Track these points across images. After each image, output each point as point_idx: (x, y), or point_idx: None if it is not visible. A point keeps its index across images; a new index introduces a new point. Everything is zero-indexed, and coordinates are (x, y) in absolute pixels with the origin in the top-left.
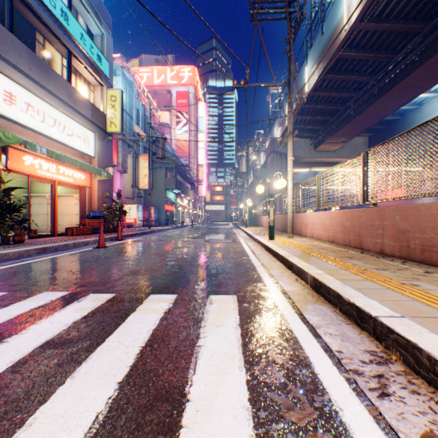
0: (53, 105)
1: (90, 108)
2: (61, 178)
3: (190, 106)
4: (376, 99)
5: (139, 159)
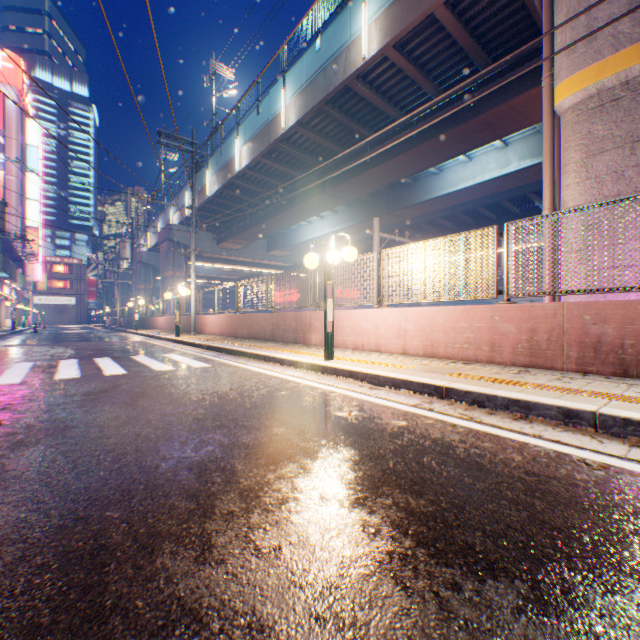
0: None
1: None
2: None
3: (9, 121)
4: (265, 221)
5: None
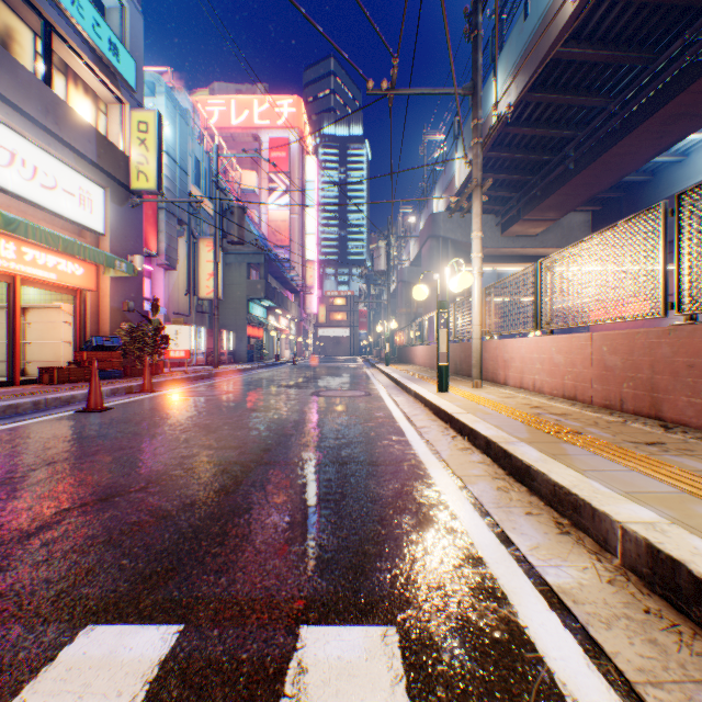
0: (7, 122)
1: (94, 140)
2: (27, 270)
3: (292, 163)
4: (619, 138)
5: (199, 245)
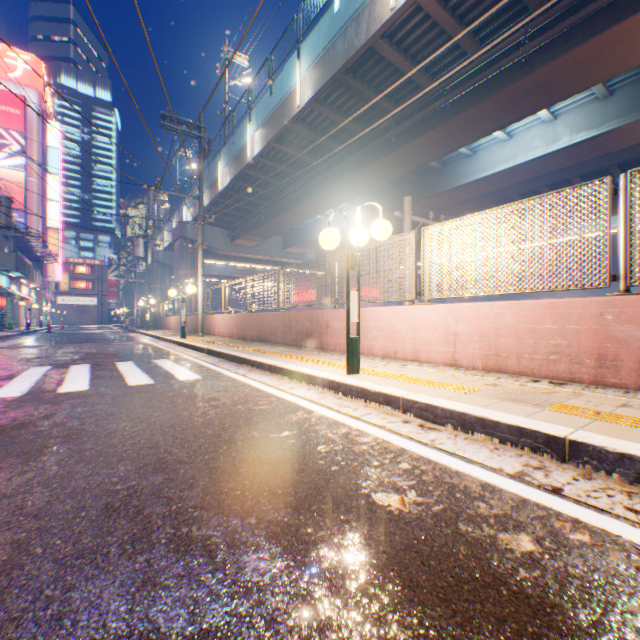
0: None
1: None
2: None
3: (30, 123)
4: (280, 215)
5: None
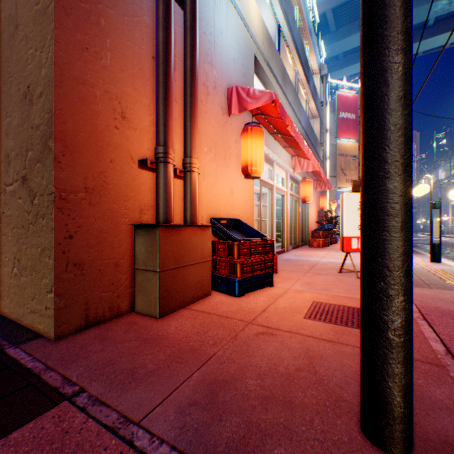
0: None
1: None
2: None
3: None
4: None
5: None
